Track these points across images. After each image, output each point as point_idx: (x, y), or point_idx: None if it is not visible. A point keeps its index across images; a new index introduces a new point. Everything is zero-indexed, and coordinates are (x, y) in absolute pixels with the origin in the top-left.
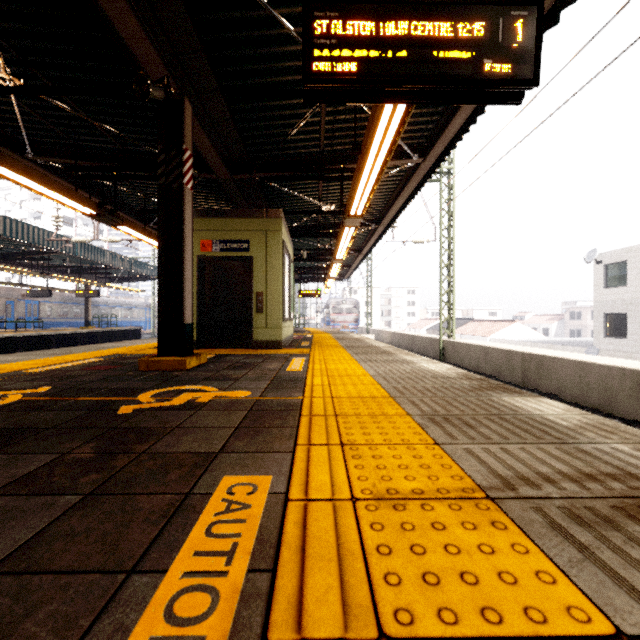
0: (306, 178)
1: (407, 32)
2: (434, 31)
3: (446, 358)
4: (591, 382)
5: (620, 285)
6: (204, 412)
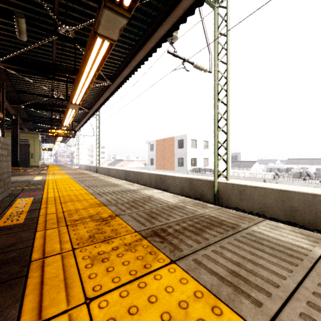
0: (47, 124)
1: (60, 132)
2: (64, 132)
3: (97, 172)
4: (114, 172)
5: (153, 150)
6: (34, 171)
